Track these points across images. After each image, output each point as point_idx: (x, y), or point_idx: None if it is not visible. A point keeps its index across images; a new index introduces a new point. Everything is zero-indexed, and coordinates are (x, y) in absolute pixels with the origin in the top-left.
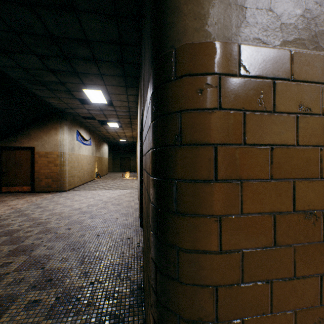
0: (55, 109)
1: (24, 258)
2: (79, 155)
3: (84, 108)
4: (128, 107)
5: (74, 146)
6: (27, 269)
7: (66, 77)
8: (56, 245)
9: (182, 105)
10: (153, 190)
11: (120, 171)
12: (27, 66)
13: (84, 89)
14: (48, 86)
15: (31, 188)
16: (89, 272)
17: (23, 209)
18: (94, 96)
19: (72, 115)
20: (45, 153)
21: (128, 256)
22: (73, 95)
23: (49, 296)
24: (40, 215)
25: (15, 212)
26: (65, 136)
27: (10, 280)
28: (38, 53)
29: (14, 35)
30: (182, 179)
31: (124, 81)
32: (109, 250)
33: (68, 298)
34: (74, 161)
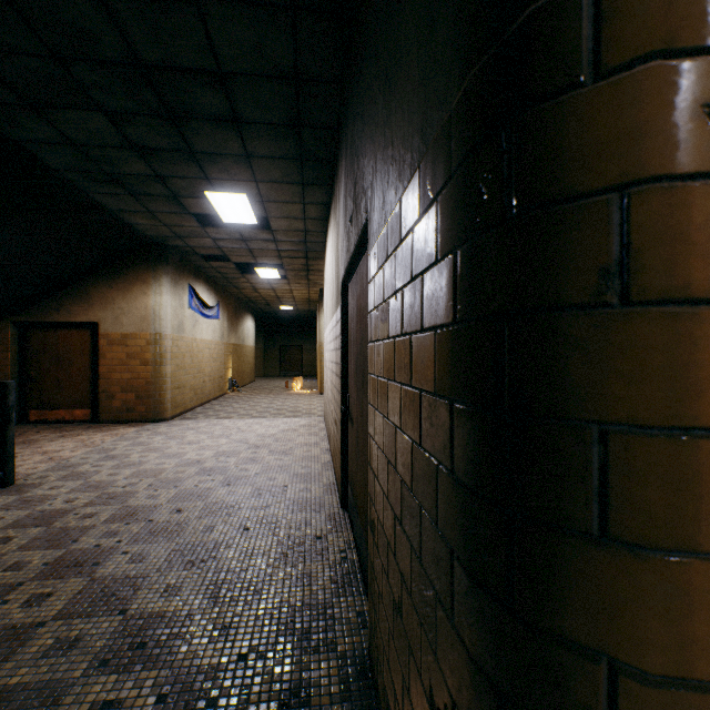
0: (143, 238)
1: (79, 585)
2: (195, 341)
3: (207, 236)
4: (305, 231)
5: (184, 321)
6: (85, 612)
7: (168, 164)
8: (151, 551)
9: (633, 164)
10: (479, 450)
11: (281, 376)
12: (83, 139)
13: (209, 192)
14: (130, 187)
15: (91, 413)
16: (234, 625)
17: (74, 461)
18: (231, 207)
19: (179, 252)
20: (122, 335)
21: (324, 586)
22: (183, 206)
23: (140, 691)
24: (112, 476)
25: (57, 469)
26: (163, 299)
27: (48, 642)
28: (108, 109)
29: (57, 65)
30: (633, 424)
31: (300, 171)
32: (275, 567)
33: (186, 700)
34: (183, 353)
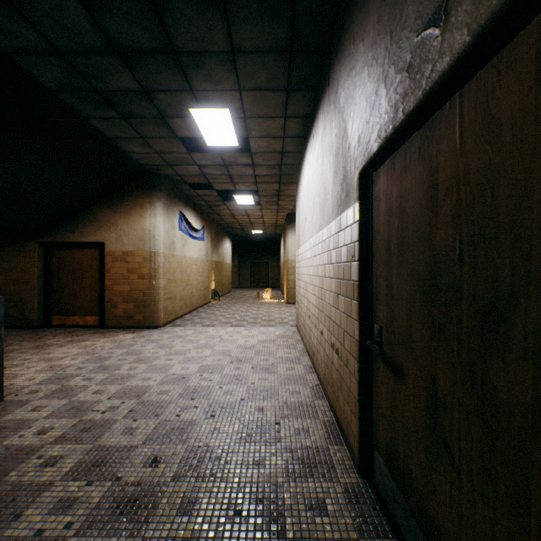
0: (139, 167)
1: None
2: (184, 258)
3: (193, 163)
4: (281, 153)
5: (175, 241)
6: None
7: (152, 73)
8: None
9: None
10: None
11: (251, 287)
12: (65, 43)
13: (193, 109)
14: (120, 108)
15: (99, 320)
16: None
17: (69, 371)
18: (214, 128)
19: (170, 182)
20: (123, 253)
21: None
22: (170, 129)
23: None
24: (96, 394)
25: (51, 382)
26: (157, 222)
27: None
28: None
29: None
30: None
31: (286, 71)
32: None
33: None
34: (174, 269)
